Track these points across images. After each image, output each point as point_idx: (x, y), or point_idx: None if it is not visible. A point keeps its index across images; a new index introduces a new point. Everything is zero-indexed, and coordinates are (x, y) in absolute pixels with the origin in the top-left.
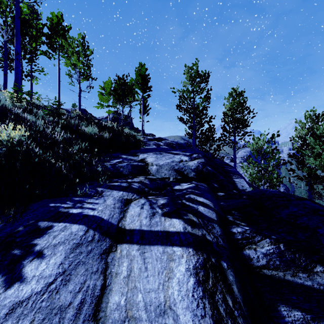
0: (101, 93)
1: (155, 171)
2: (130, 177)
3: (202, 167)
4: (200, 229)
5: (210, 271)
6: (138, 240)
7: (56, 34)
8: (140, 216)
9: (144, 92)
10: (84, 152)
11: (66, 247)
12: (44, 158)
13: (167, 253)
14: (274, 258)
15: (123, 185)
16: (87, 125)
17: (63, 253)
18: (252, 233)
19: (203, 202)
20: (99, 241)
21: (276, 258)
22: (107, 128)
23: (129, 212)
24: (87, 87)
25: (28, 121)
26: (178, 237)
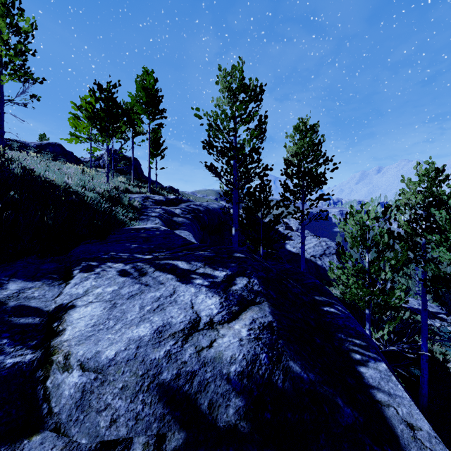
0: (76, 116)
1: (69, 405)
2: None
3: (270, 363)
4: None
5: None
6: None
7: None
8: None
9: (152, 119)
10: None
11: None
12: None
13: None
14: None
15: None
16: None
17: None
18: None
19: None
20: None
21: None
22: None
23: None
24: (19, 94)
25: None
26: None
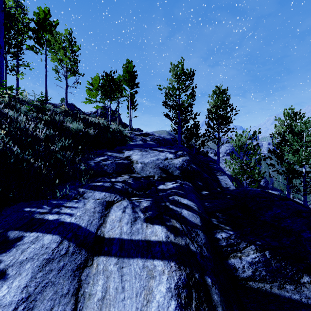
0: (89, 88)
1: (139, 169)
2: (114, 175)
3: (187, 165)
4: (183, 237)
5: (194, 290)
6: (117, 251)
7: (43, 29)
8: (121, 222)
9: (131, 89)
10: (67, 150)
11: (34, 265)
12: (23, 157)
13: (147, 269)
14: (259, 268)
15: (106, 185)
16: (72, 121)
17: (29, 273)
18: (237, 238)
19: (187, 204)
20: (73, 254)
21: (262, 267)
22: (92, 125)
23: (110, 216)
24: (74, 82)
25: (9, 117)
26: (160, 247)
